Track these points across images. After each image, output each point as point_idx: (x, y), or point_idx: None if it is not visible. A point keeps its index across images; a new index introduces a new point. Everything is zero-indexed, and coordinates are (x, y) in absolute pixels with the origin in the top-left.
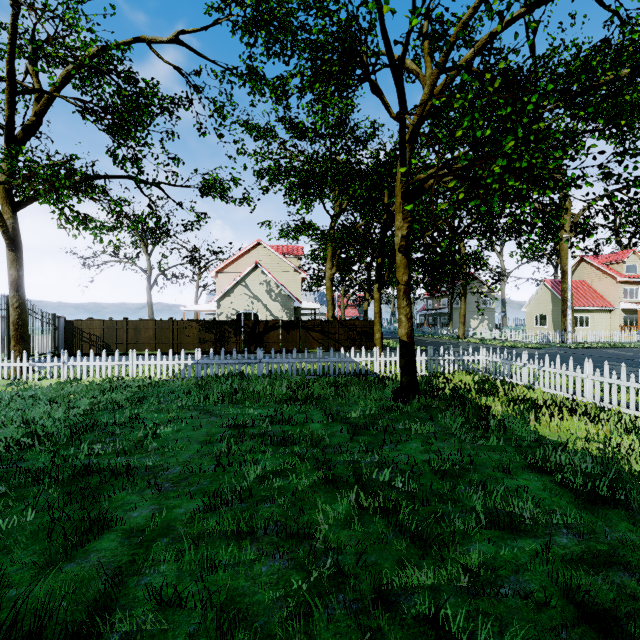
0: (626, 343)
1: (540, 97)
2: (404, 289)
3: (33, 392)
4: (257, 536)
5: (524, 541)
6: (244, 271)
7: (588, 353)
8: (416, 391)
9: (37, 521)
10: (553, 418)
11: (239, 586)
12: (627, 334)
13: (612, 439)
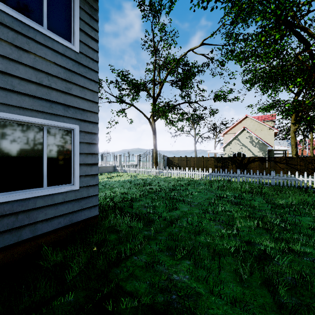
0: None
1: None
2: None
3: (159, 179)
4: (215, 221)
5: None
6: (237, 132)
7: None
8: None
9: (163, 205)
10: None
11: (207, 227)
12: None
13: None
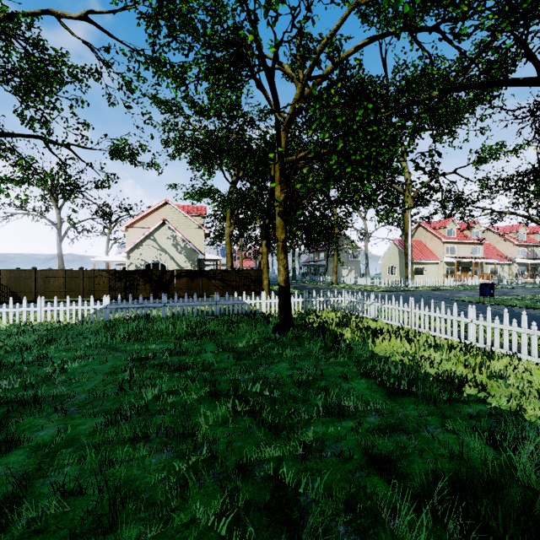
0: (447, 287)
1: (365, 112)
2: (282, 245)
3: None
4: (150, 439)
5: (346, 422)
6: (152, 227)
7: (421, 294)
8: (291, 325)
9: None
10: (384, 340)
11: (132, 474)
12: (448, 280)
13: (418, 352)
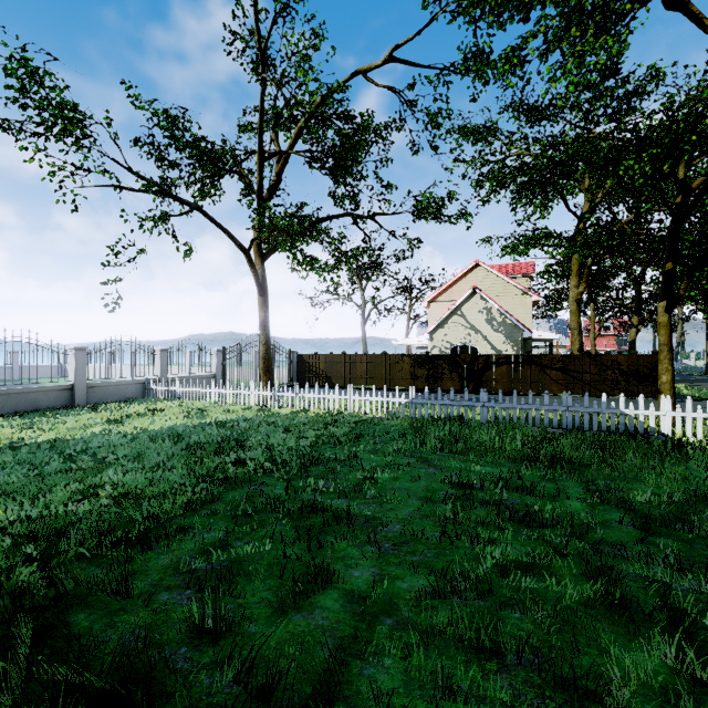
0: None
1: None
2: None
3: (274, 419)
4: (506, 662)
5: None
6: (459, 298)
7: None
8: None
9: (273, 552)
10: None
11: None
12: None
13: None
